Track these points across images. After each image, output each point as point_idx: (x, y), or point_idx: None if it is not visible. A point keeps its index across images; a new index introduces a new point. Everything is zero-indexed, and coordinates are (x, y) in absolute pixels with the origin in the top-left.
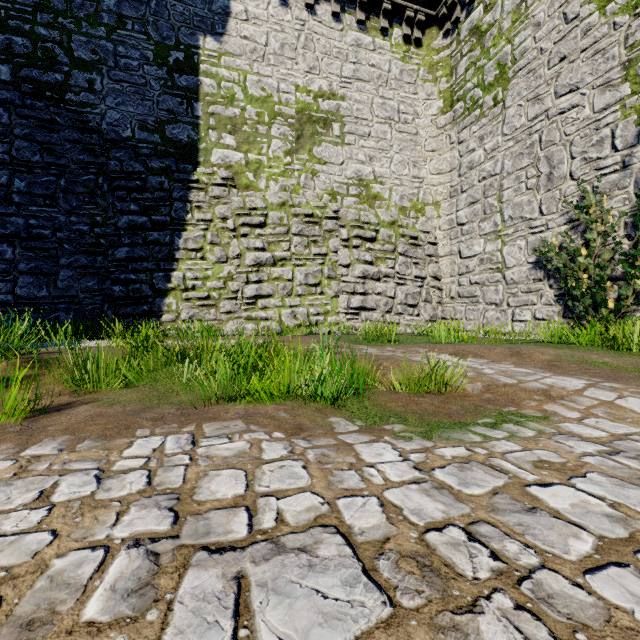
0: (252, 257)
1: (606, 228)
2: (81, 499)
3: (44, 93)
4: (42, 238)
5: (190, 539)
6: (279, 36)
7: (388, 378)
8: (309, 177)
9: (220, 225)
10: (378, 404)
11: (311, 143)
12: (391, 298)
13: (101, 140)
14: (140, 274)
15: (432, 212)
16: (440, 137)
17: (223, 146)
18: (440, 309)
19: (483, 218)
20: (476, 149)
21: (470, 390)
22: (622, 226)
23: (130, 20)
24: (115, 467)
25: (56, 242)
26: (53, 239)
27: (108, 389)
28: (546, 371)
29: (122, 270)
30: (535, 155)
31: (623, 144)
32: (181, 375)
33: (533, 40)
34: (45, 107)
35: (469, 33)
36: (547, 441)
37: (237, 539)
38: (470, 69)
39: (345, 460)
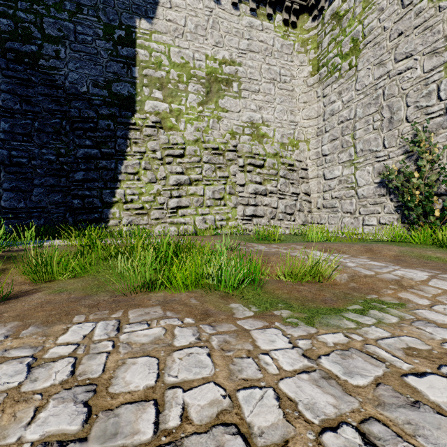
0: (174, 179)
1: (433, 157)
2: (7, 391)
3: (23, 60)
4: (21, 165)
5: (97, 442)
6: (194, 19)
7: (275, 269)
8: (215, 121)
9: (151, 156)
10: (268, 291)
11: (217, 97)
12: (274, 208)
13: (65, 94)
14: (93, 191)
15: (304, 146)
16: (310, 93)
17: (153, 99)
18: (310, 216)
19: (341, 151)
20: (336, 101)
21: (338, 280)
22: (445, 156)
23: (86, 7)
24: (47, 354)
25: (31, 168)
26: (29, 165)
27: (60, 279)
28: (395, 264)
29: (79, 188)
30: (380, 104)
31: (446, 95)
32: (118, 267)
33: (378, 21)
34: (24, 70)
35: (331, 17)
36: (409, 327)
37: (142, 442)
38: (331, 43)
39: (243, 347)
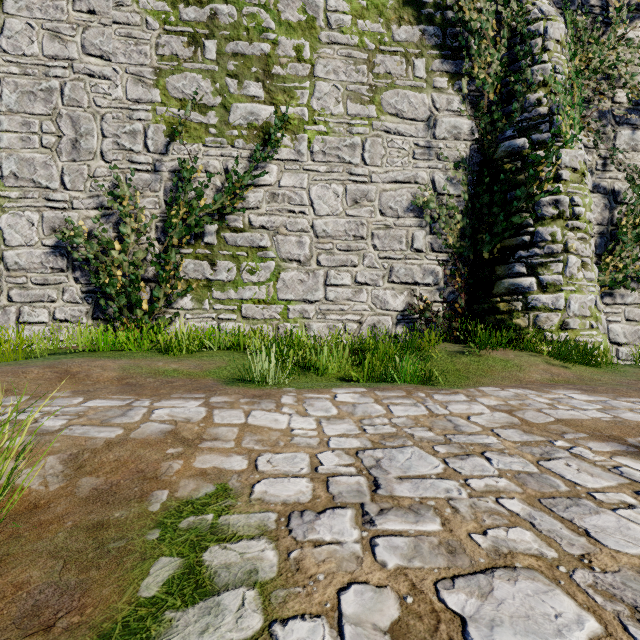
0: None
1: (140, 226)
2: None
3: None
4: None
5: None
6: None
7: None
8: None
9: None
10: None
11: None
12: None
13: None
14: None
15: None
16: None
17: None
18: None
19: None
20: None
21: (39, 485)
22: (154, 228)
23: None
24: None
25: None
26: None
27: None
28: (136, 396)
29: None
30: (55, 107)
31: (155, 148)
32: None
33: None
34: None
35: None
36: (309, 555)
37: None
38: None
39: None
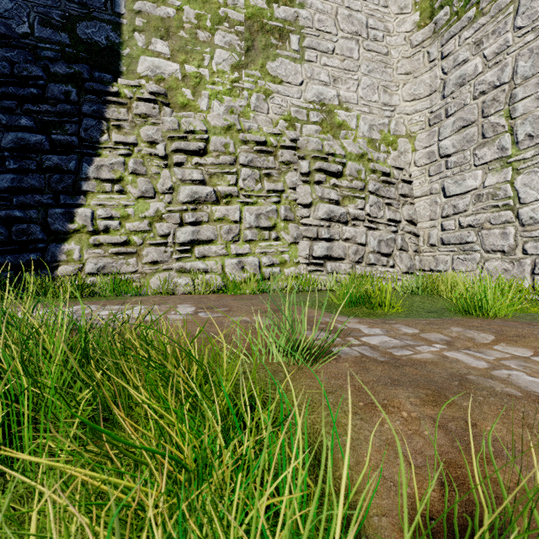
0: (187, 191)
1: None
2: None
3: None
4: None
5: None
6: None
7: None
8: (261, 98)
9: (146, 150)
10: None
11: (264, 57)
12: (361, 245)
13: None
14: (29, 210)
15: (406, 145)
16: (416, 56)
17: (153, 53)
18: (418, 259)
19: (481, 143)
20: (469, 59)
21: None
22: None
23: None
24: None
25: None
26: None
27: None
28: None
29: (3, 204)
30: None
31: None
32: None
33: None
34: None
35: None
36: None
37: None
38: None
39: None
